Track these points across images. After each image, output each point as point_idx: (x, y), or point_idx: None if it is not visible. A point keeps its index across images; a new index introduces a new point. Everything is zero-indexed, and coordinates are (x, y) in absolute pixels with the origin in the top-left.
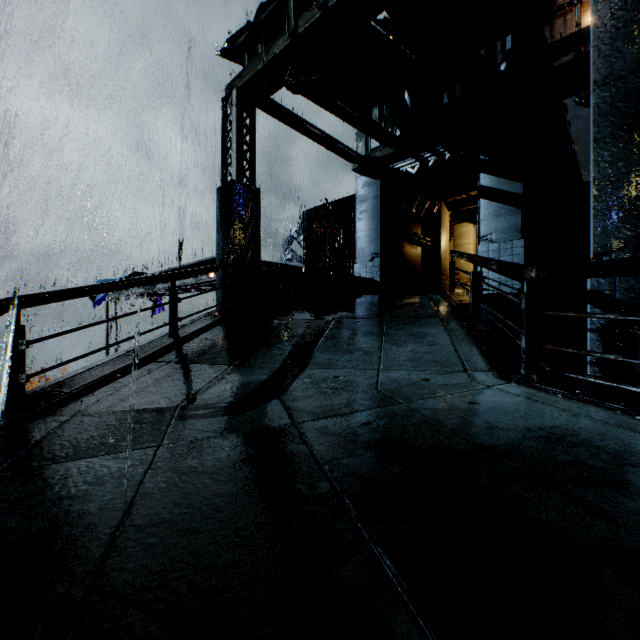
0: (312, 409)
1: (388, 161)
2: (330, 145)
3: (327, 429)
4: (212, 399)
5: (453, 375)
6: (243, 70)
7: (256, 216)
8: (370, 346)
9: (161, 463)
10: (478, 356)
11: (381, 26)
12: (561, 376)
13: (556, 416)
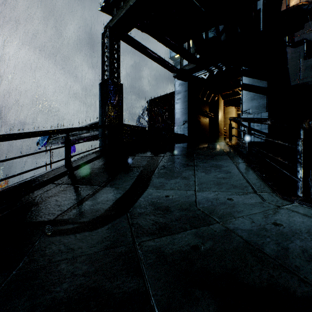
0: (150, 227)
1: (192, 71)
2: (161, 63)
3: (162, 253)
4: (79, 214)
5: (248, 196)
6: (113, 17)
7: (120, 99)
8: (187, 173)
9: None
10: (260, 181)
11: None
12: None
13: None
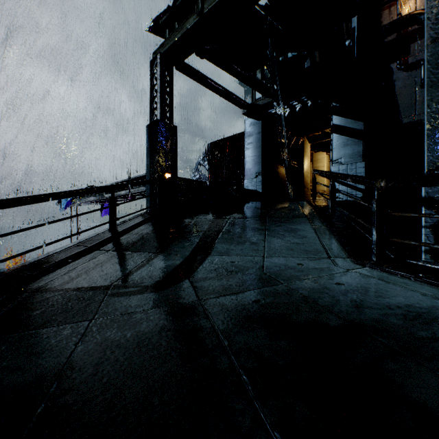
0: (214, 288)
1: (267, 107)
2: (227, 96)
3: (226, 306)
4: (138, 279)
5: (320, 261)
6: (165, 41)
7: (174, 145)
8: (257, 238)
9: (90, 336)
10: (338, 246)
11: (263, 10)
12: (404, 262)
13: (408, 295)
